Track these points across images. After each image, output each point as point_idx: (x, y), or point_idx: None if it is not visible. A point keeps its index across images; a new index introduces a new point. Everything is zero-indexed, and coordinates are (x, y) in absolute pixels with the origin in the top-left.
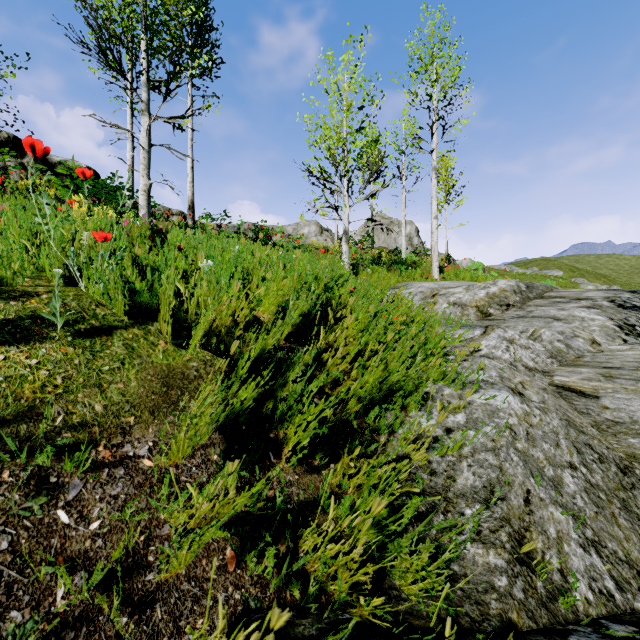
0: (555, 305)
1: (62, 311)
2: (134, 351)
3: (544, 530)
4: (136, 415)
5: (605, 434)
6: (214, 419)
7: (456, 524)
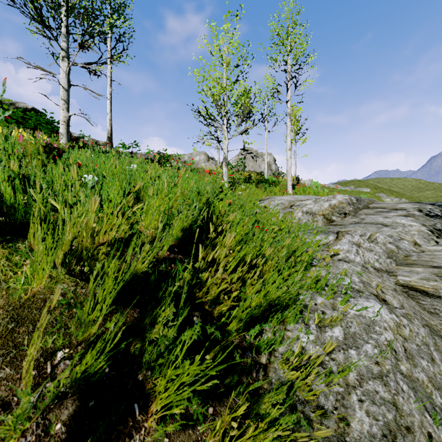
0: (380, 214)
1: None
2: None
3: None
4: None
5: None
6: (24, 414)
7: None
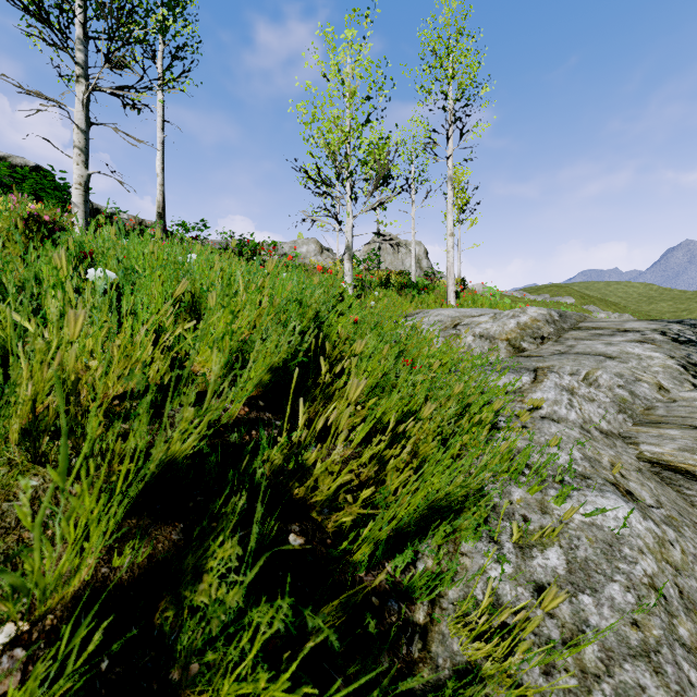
0: (598, 338)
1: None
2: None
3: None
4: None
5: None
6: None
7: None
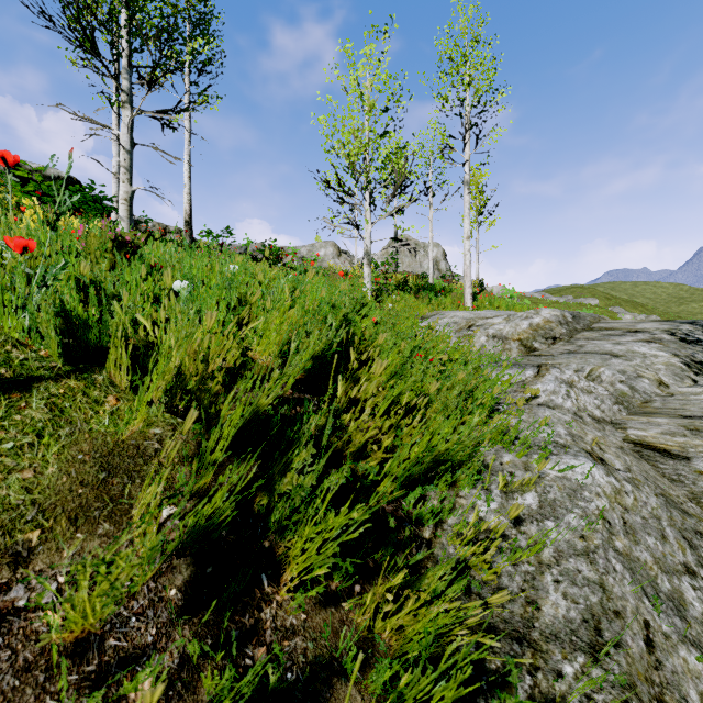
0: (608, 338)
1: None
2: (63, 414)
3: (683, 696)
4: (44, 527)
5: None
6: (156, 553)
7: (553, 695)
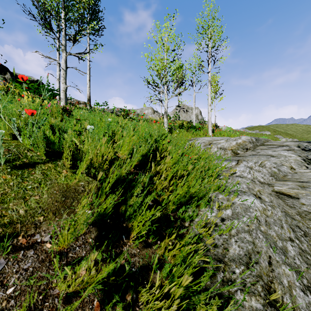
0: (270, 149)
1: (6, 154)
2: (47, 176)
3: (281, 281)
4: (44, 215)
5: (304, 219)
6: (87, 221)
7: (231, 279)
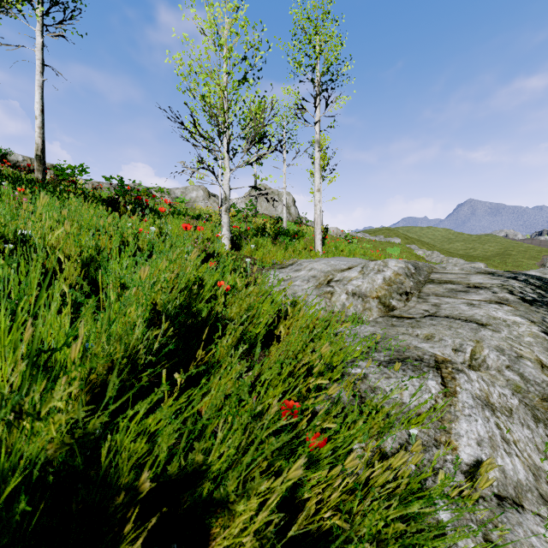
0: (456, 295)
1: None
2: None
3: None
4: None
5: None
6: None
7: None
